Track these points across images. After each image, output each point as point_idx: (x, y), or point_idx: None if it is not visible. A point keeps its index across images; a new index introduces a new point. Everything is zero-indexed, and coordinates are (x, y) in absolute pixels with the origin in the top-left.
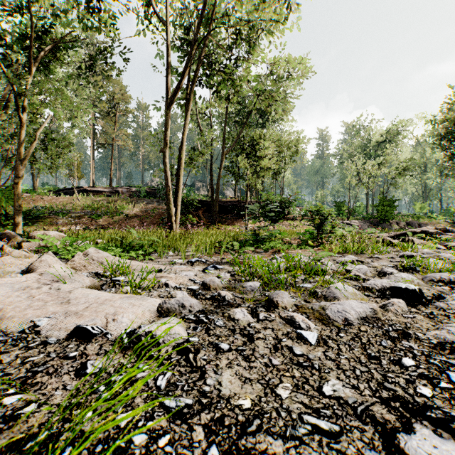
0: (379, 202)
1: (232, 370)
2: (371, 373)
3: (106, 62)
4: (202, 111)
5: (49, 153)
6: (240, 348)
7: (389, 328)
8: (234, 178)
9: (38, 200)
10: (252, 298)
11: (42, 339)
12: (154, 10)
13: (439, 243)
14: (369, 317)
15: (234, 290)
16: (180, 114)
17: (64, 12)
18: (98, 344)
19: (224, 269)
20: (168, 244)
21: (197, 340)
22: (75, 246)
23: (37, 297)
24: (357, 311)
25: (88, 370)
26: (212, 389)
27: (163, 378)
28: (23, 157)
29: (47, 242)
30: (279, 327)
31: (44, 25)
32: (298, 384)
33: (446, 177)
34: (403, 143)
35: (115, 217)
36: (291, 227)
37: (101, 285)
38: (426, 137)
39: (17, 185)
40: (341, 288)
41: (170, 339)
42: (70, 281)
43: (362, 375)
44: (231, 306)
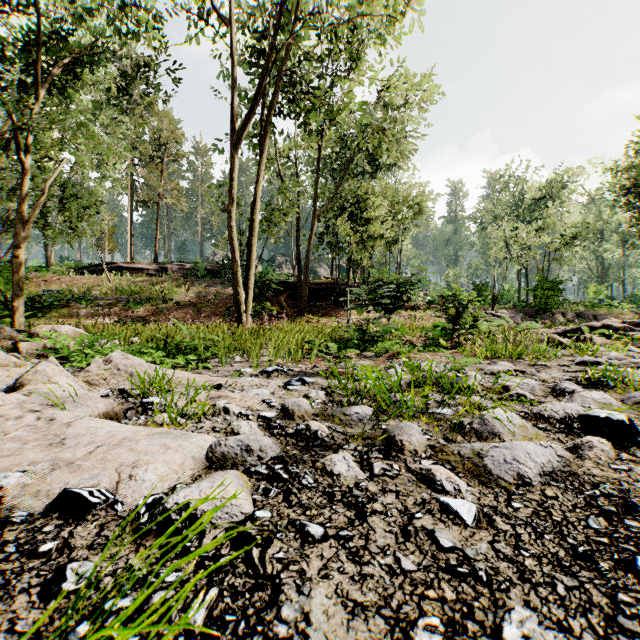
0: (537, 284)
1: (330, 582)
2: (586, 592)
3: (147, 83)
4: (286, 155)
5: (66, 215)
6: (343, 532)
7: (595, 491)
8: (331, 249)
9: (53, 282)
10: (360, 433)
11: (2, 514)
12: (215, 6)
13: (630, 343)
14: (557, 471)
15: (332, 419)
16: (254, 159)
17: (85, 9)
18: (97, 524)
19: (316, 384)
20: (234, 345)
21: (268, 516)
22: (97, 348)
23: (13, 434)
24: (537, 461)
25: (66, 582)
26: (292, 632)
27: (200, 604)
28: (26, 219)
29: (57, 341)
30: (408, 489)
31: (57, 29)
32: (454, 620)
33: (633, 248)
34: (570, 200)
35: (161, 305)
36: (411, 320)
37: (125, 410)
38: (603, 192)
39: (17, 260)
40: (502, 417)
41: (222, 515)
42: (73, 405)
43: (571, 595)
44: (327, 447)
